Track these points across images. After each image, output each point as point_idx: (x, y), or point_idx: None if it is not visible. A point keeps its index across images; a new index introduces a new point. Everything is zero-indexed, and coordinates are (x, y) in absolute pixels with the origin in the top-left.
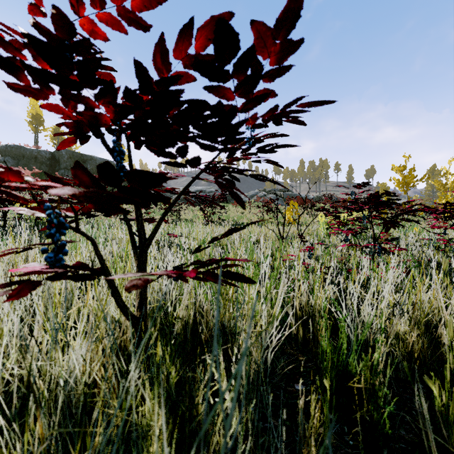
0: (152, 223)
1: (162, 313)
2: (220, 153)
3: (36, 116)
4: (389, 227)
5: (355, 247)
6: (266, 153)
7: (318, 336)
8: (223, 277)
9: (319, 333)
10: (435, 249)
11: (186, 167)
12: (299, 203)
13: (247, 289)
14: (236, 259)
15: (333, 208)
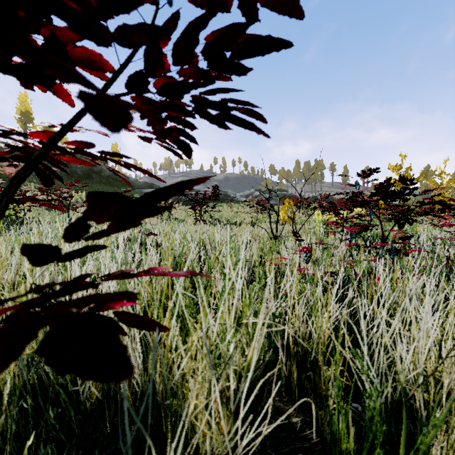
0: (64, 210)
1: (8, 385)
2: (131, 59)
3: (25, 113)
4: (404, 223)
5: (361, 247)
6: (229, 75)
7: (322, 389)
8: (37, 348)
9: (325, 398)
10: None
11: (54, 80)
12: (295, 202)
13: (203, 319)
14: (163, 272)
15: (332, 204)
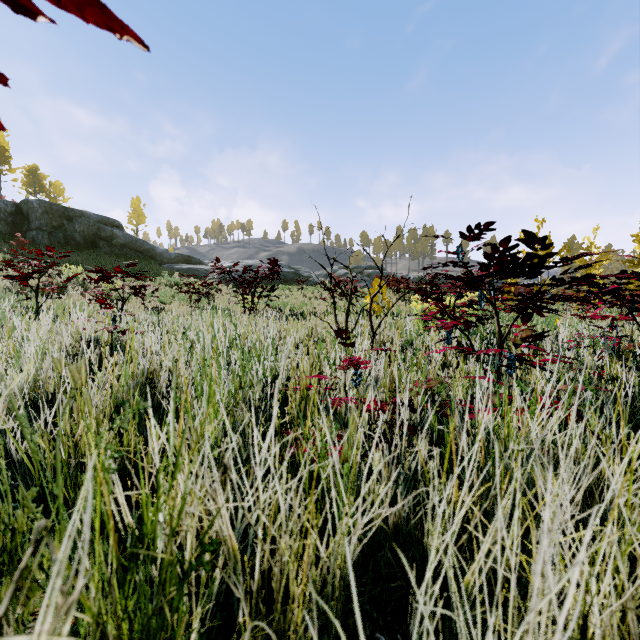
0: None
1: None
2: None
3: None
4: (531, 313)
5: (462, 354)
6: None
7: None
8: None
9: None
10: (617, 357)
11: None
12: (393, 285)
13: None
14: None
15: (432, 285)
